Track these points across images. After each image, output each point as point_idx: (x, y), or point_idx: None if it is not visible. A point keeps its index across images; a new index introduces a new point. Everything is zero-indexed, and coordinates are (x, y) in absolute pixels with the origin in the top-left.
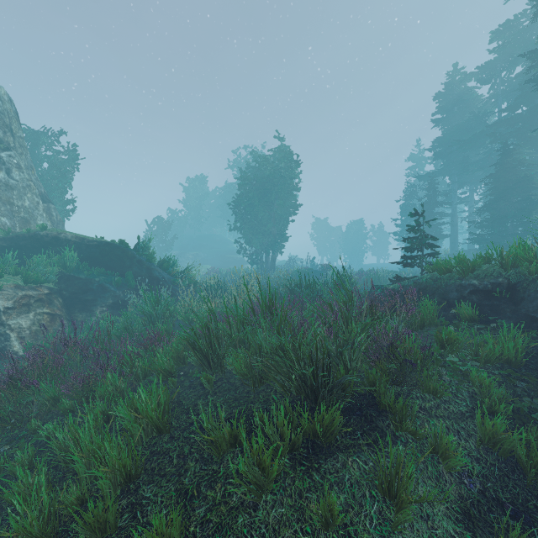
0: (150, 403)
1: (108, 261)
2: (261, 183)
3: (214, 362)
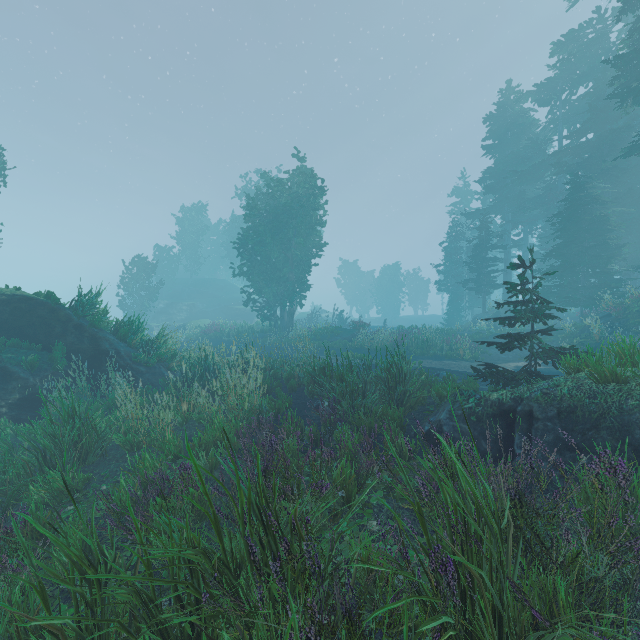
0: None
1: (24, 327)
2: (275, 215)
3: None
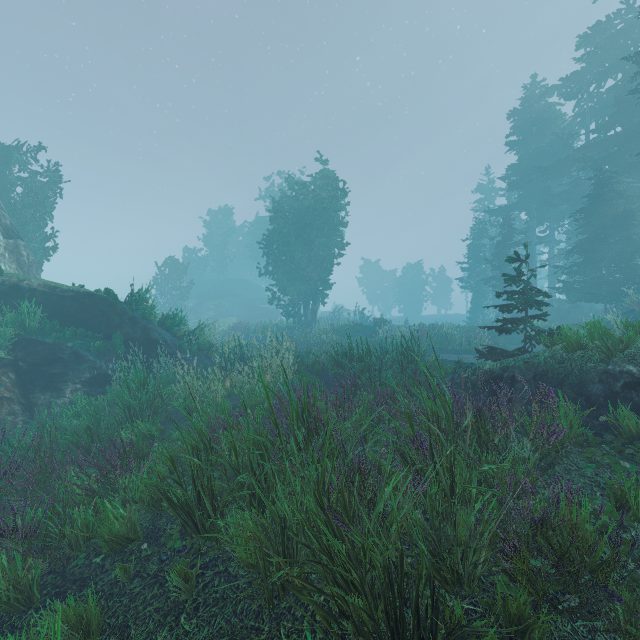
0: (63, 637)
1: (88, 319)
2: (299, 217)
3: (204, 525)
